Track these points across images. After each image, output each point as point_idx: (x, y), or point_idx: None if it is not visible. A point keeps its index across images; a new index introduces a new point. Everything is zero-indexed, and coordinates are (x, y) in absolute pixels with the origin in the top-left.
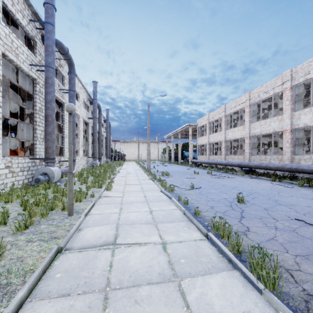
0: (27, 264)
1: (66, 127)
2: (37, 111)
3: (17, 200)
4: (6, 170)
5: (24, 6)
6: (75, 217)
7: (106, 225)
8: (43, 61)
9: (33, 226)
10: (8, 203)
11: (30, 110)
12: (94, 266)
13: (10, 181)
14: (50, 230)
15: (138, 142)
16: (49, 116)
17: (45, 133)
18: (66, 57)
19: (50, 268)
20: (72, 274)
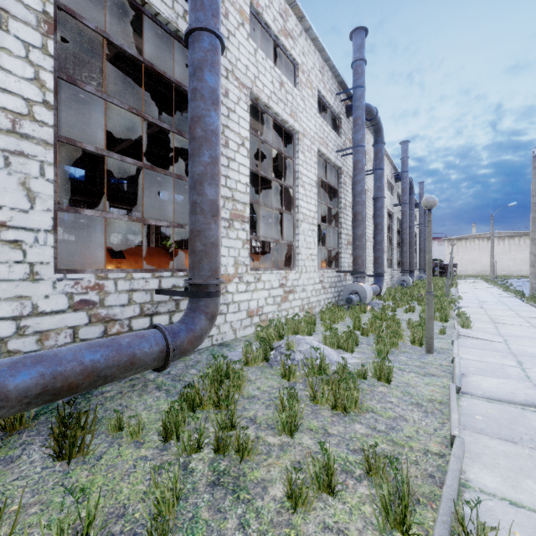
0: (423, 393)
1: (368, 225)
2: (342, 210)
3: (340, 322)
4: (319, 286)
5: (331, 81)
6: (438, 357)
7: (510, 379)
8: (346, 140)
9: (390, 355)
10: (334, 323)
11: (335, 210)
12: (530, 426)
13: (322, 298)
14: (416, 364)
15: (491, 237)
16: (358, 213)
17: (354, 237)
18: (373, 122)
19: (459, 406)
20: (500, 423)
